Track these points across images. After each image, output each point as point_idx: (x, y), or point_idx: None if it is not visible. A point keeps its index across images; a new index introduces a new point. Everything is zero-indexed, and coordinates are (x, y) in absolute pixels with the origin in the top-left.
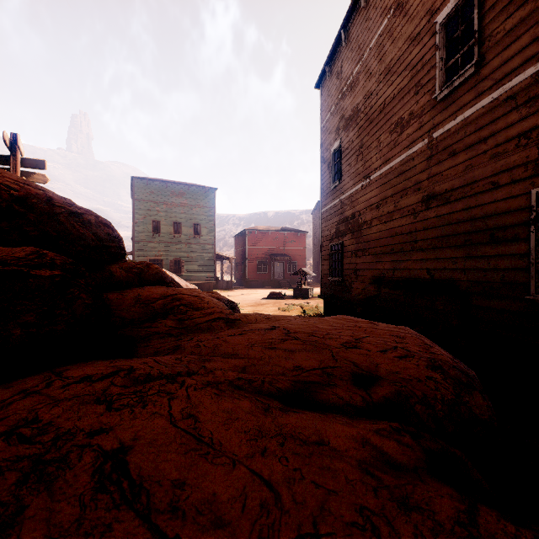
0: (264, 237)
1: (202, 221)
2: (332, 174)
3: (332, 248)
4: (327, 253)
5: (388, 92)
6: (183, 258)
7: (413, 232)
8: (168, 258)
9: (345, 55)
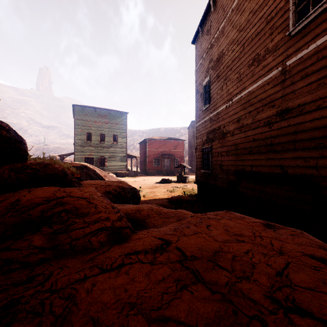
0: (158, 144)
1: (118, 133)
2: (203, 100)
3: (203, 150)
4: (200, 154)
5: (247, 37)
6: (106, 157)
7: (268, 138)
8: (97, 157)
9: (213, 17)
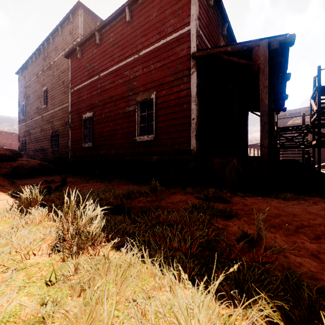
0: None
1: None
2: (22, 113)
3: (23, 141)
4: (21, 143)
5: (36, 97)
6: None
7: (40, 137)
8: None
9: (27, 73)
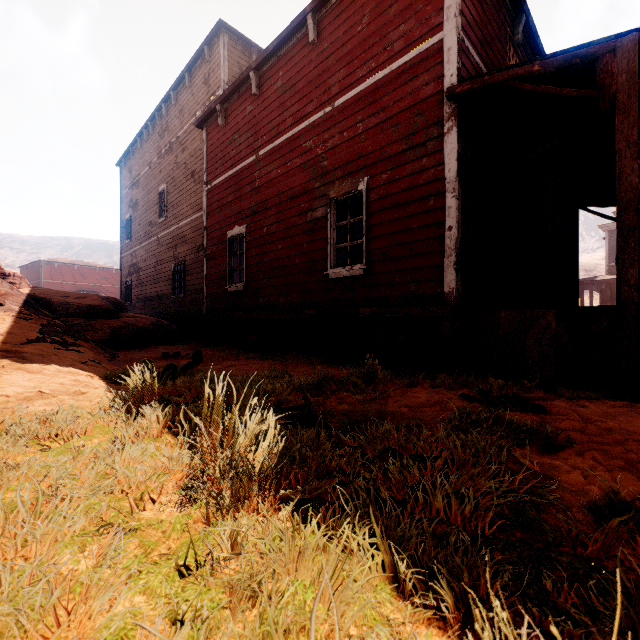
0: (68, 272)
1: None
2: (127, 233)
3: (127, 283)
4: (124, 287)
5: (148, 205)
6: None
7: (155, 275)
8: None
9: (133, 163)
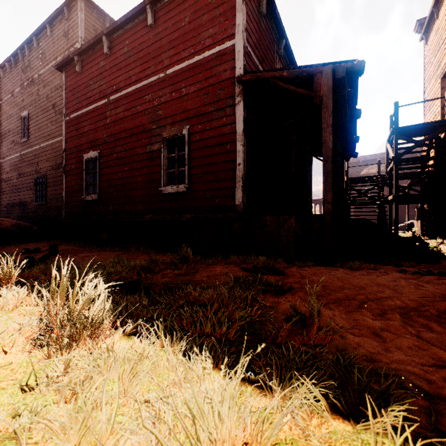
0: None
1: None
2: None
3: None
4: None
5: (11, 126)
6: None
7: (17, 186)
8: None
9: None
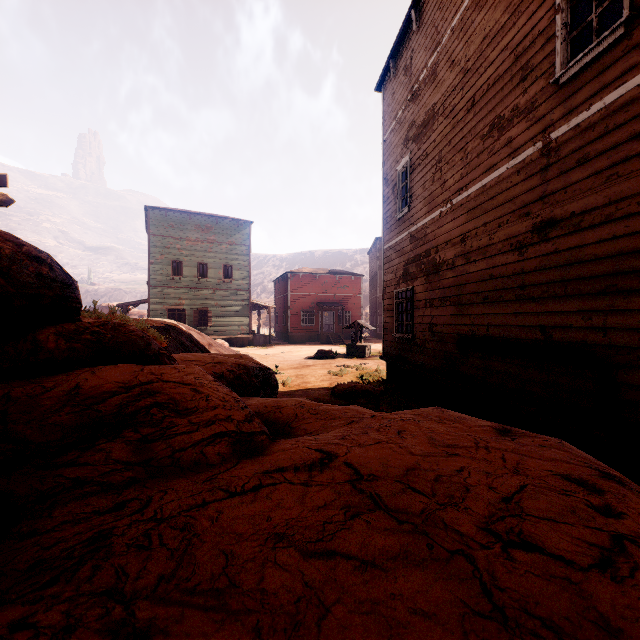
0: (311, 282)
1: (234, 262)
2: (398, 200)
3: (398, 295)
4: (391, 302)
5: (479, 83)
6: (210, 308)
7: (519, 275)
8: (192, 308)
9: (416, 42)
